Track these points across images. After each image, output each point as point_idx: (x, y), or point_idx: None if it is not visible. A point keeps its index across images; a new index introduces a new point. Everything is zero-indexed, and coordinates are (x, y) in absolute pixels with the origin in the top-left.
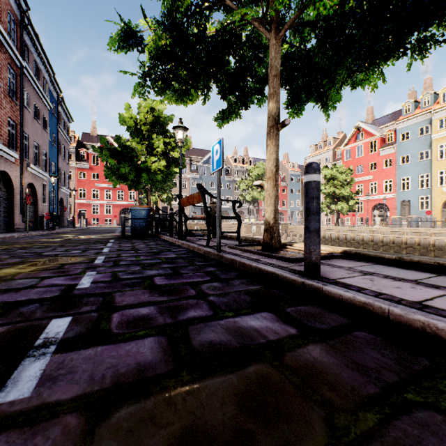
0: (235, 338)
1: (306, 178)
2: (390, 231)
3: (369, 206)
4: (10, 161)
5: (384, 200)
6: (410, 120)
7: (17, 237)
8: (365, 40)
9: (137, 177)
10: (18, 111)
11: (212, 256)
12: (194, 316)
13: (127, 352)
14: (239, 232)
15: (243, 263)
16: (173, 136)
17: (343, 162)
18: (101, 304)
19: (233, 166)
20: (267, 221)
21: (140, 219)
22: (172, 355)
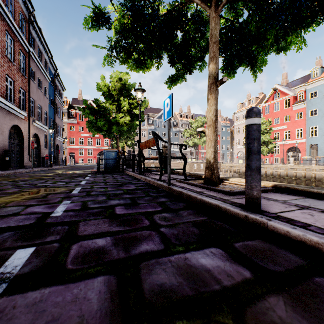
0: (186, 281)
1: (247, 122)
2: (302, 168)
3: (284, 149)
4: (21, 118)
5: (296, 144)
6: (317, 82)
7: (24, 172)
8: (292, 8)
9: (109, 128)
10: (27, 83)
11: (163, 188)
12: (146, 250)
13: (73, 297)
14: (185, 169)
15: (189, 195)
16: (135, 98)
17: (263, 115)
18: (65, 233)
19: (179, 120)
20: (208, 160)
21: (110, 159)
22: (119, 304)
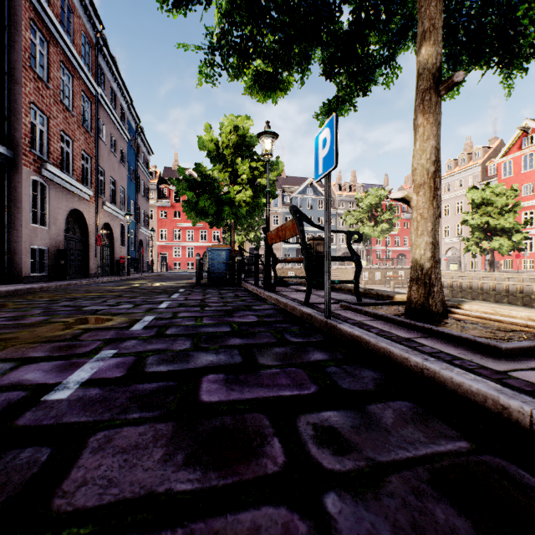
0: None
1: None
2: None
3: None
4: (84, 199)
5: None
6: None
7: (85, 284)
8: None
9: (218, 211)
10: (93, 144)
11: (315, 324)
12: None
13: None
14: (357, 282)
15: (384, 350)
16: (261, 159)
17: (500, 180)
18: (19, 491)
19: (336, 196)
20: (418, 263)
21: (218, 263)
22: None
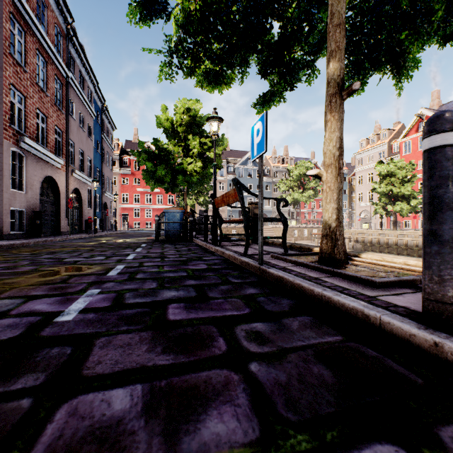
0: None
1: (431, 142)
2: None
3: None
4: (56, 167)
5: None
6: None
7: (59, 241)
8: None
9: (173, 179)
10: (64, 120)
11: (251, 269)
12: (217, 441)
13: None
14: (285, 237)
15: (298, 285)
16: (210, 136)
17: (401, 156)
18: (59, 367)
19: (272, 167)
20: (327, 223)
21: (174, 223)
22: None
